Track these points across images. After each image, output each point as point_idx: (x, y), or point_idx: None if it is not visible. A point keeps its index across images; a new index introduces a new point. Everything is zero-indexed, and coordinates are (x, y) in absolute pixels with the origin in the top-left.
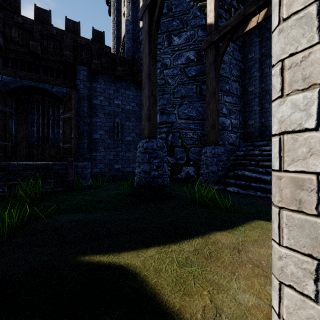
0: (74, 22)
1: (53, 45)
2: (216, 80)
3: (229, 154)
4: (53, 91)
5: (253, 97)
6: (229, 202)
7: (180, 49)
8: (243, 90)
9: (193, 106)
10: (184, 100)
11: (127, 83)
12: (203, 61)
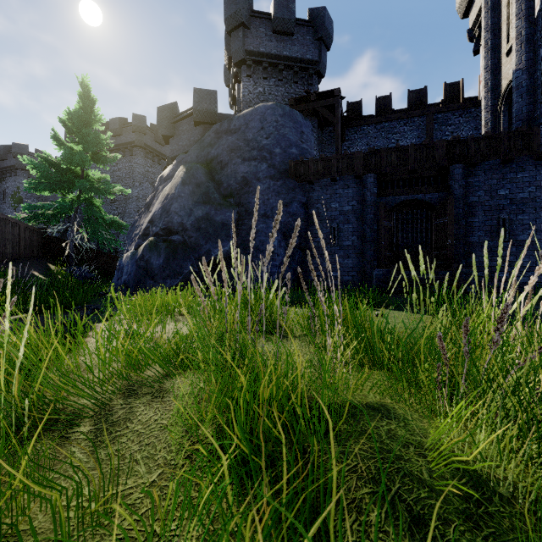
0: (419, 90)
1: (425, 154)
2: None
3: None
4: (426, 199)
5: None
6: None
7: None
8: None
9: None
10: None
11: (520, 163)
12: None
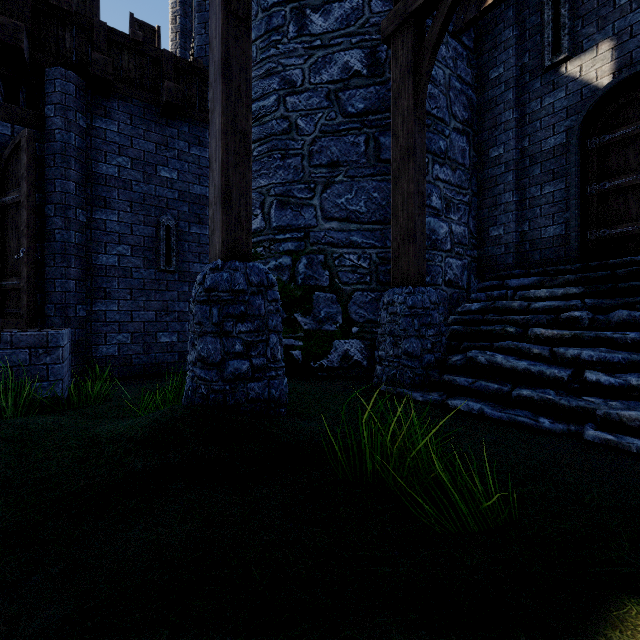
0: None
1: None
2: (417, 116)
3: (445, 309)
4: None
5: (501, 171)
6: (472, 466)
7: (328, 44)
8: (476, 155)
9: (359, 187)
10: (336, 173)
11: (195, 129)
12: (385, 75)
